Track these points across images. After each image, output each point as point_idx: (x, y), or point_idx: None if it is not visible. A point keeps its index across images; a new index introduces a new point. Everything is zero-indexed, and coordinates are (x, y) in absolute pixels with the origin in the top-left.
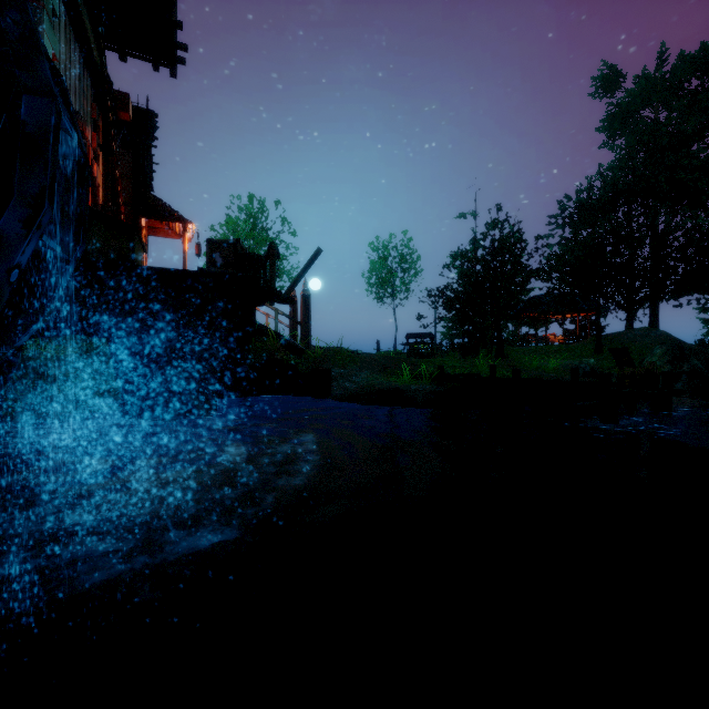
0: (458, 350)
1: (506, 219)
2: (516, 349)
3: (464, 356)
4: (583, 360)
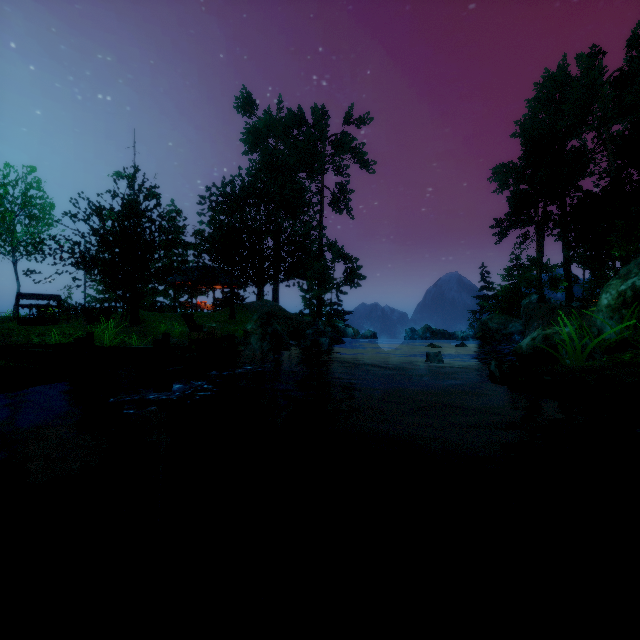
0: (82, 315)
1: (142, 182)
2: (167, 315)
3: (91, 321)
4: (207, 325)
